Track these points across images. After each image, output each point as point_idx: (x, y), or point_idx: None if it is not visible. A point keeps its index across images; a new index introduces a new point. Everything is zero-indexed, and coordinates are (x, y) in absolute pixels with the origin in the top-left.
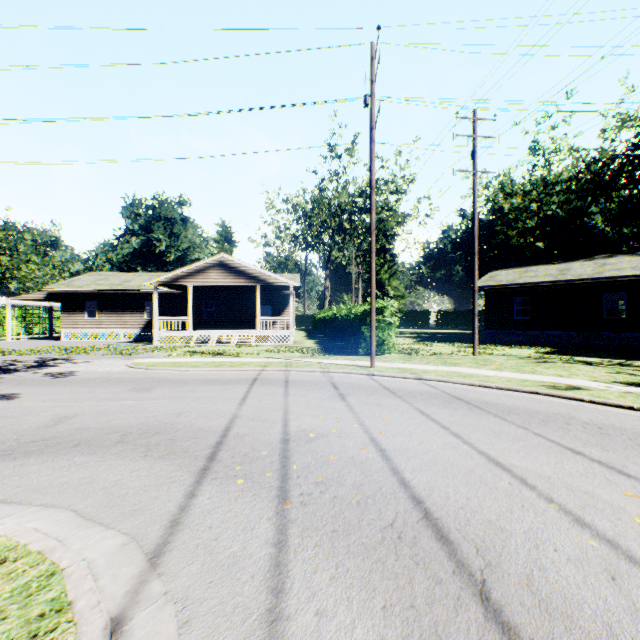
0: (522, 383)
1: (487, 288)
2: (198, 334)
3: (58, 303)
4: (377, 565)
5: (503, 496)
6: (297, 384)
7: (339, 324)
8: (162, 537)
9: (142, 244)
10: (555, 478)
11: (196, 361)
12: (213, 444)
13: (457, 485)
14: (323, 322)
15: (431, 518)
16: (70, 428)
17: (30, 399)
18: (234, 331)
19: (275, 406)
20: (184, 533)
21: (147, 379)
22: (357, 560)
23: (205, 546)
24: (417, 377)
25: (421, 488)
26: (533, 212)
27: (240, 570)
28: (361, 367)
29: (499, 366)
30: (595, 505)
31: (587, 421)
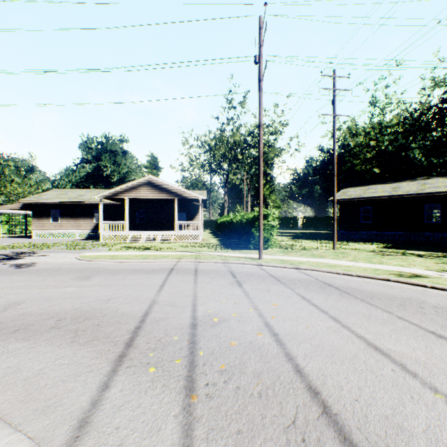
0: (375, 272)
1: (340, 201)
2: (132, 234)
3: (31, 211)
4: None
5: (391, 385)
6: (204, 273)
7: (235, 226)
8: (67, 443)
9: (94, 169)
10: (430, 364)
11: (129, 254)
12: (132, 329)
13: (346, 372)
14: (223, 225)
15: (330, 414)
16: (15, 314)
17: None
18: (158, 231)
19: (186, 292)
20: (90, 437)
21: (89, 269)
22: None
23: None
24: (295, 267)
25: (315, 376)
26: (371, 147)
27: None
28: (252, 259)
29: (354, 258)
30: None
31: (436, 305)
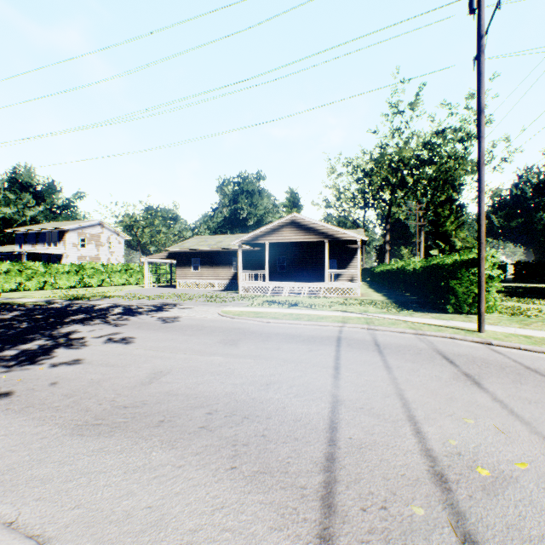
0: None
1: None
2: (273, 285)
3: (175, 260)
4: None
5: None
6: (392, 350)
7: (410, 277)
8: None
9: (230, 213)
10: None
11: (274, 312)
12: (321, 461)
13: None
14: (386, 275)
15: None
16: (160, 390)
17: (140, 345)
18: (304, 283)
19: (382, 387)
20: None
21: (233, 330)
22: None
23: None
24: None
25: None
26: None
27: None
28: (464, 331)
29: None
30: None
31: None
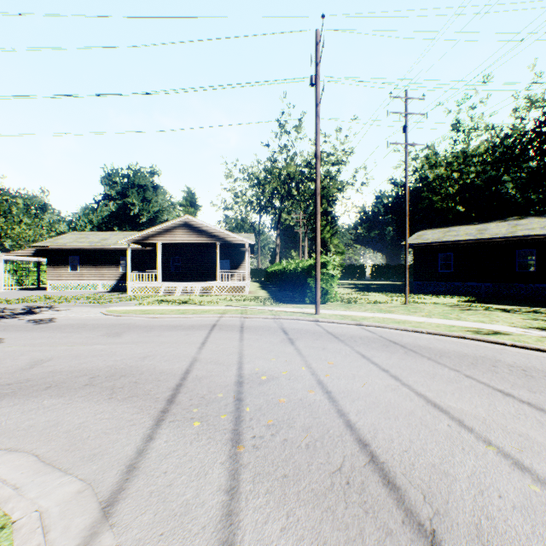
0: (450, 328)
1: (416, 245)
2: (166, 285)
3: (45, 258)
4: (327, 514)
5: (444, 438)
6: (251, 329)
7: (288, 276)
8: (117, 483)
9: (118, 208)
10: (490, 420)
11: (163, 309)
12: (173, 387)
13: (399, 427)
14: (274, 275)
15: (377, 462)
16: (44, 371)
17: (12, 344)
18: (197, 282)
19: (231, 350)
20: (139, 479)
21: (118, 325)
22: (307, 508)
23: (159, 493)
24: (357, 323)
25: (366, 430)
26: (454, 180)
27: (192, 520)
28: (307, 314)
29: (428, 313)
30: (531, 448)
31: (511, 364)
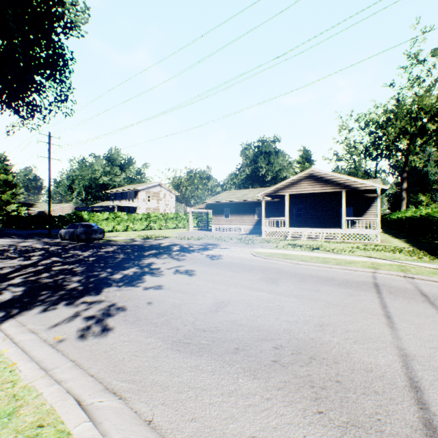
0: None
1: None
2: (292, 230)
3: (210, 210)
4: None
5: None
6: None
7: None
8: None
9: (251, 171)
10: None
11: (300, 254)
12: (418, 426)
13: None
14: (404, 222)
15: None
16: (226, 319)
17: (199, 277)
18: (321, 229)
19: None
20: None
21: (269, 269)
22: None
23: None
24: None
25: None
26: None
27: None
28: None
29: None
30: None
31: None
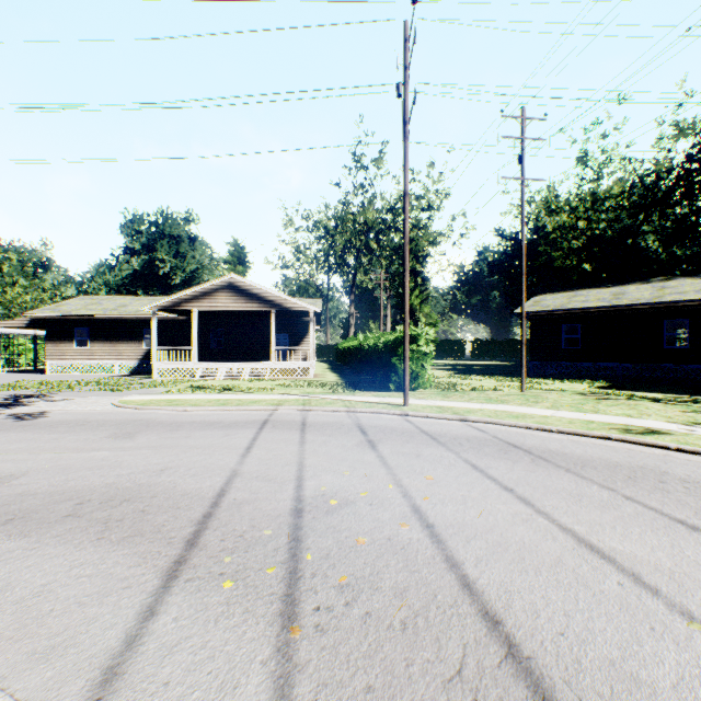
0: (588, 425)
1: (532, 314)
2: (204, 366)
3: (44, 331)
4: None
5: (617, 609)
6: (316, 427)
7: (366, 355)
8: None
9: (143, 265)
10: (680, 573)
11: (197, 398)
12: (198, 518)
13: (545, 588)
14: (347, 353)
15: (520, 657)
16: (10, 493)
17: None
18: (246, 363)
19: (287, 458)
20: (120, 699)
21: (133, 422)
22: None
23: None
24: (461, 418)
25: (494, 595)
26: (580, 231)
27: None
28: (393, 405)
29: (554, 404)
30: None
31: (685, 478)
